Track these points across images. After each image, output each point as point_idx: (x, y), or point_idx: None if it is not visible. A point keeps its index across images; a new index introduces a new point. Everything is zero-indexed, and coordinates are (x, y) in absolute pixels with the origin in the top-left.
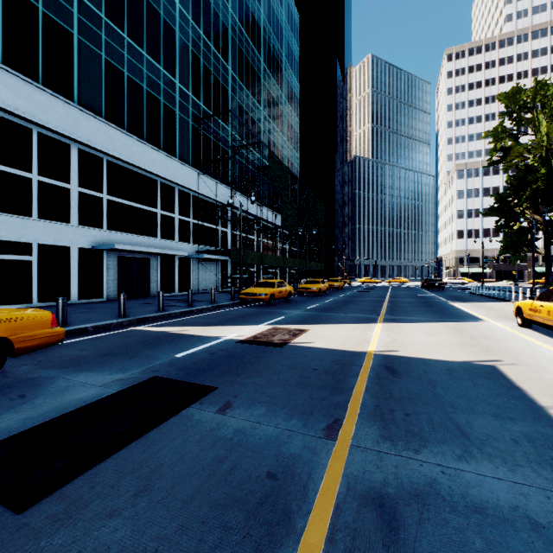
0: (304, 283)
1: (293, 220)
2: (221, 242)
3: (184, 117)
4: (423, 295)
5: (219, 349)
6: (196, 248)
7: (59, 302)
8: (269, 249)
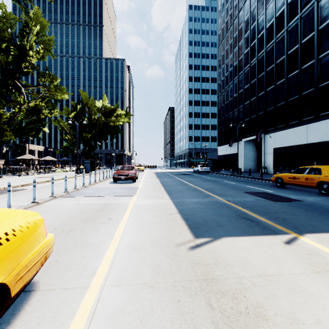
0: None
1: None
2: None
3: None
4: None
5: None
6: None
7: None
8: None
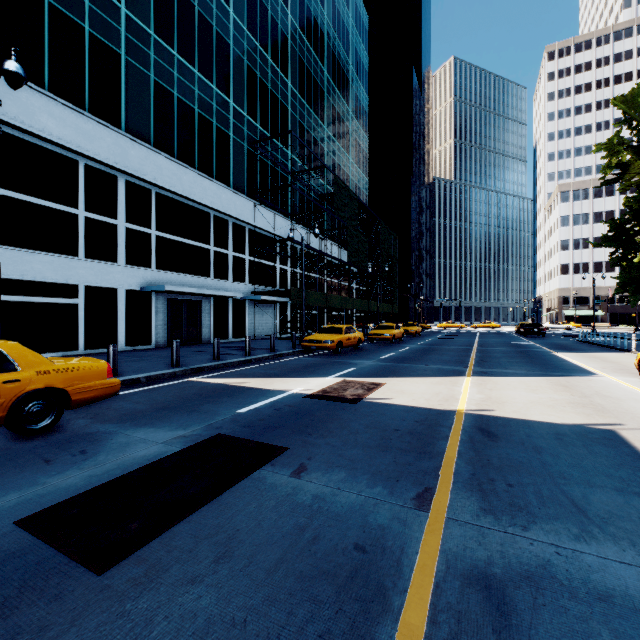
0: (375, 329)
1: (361, 255)
2: (280, 281)
3: (239, 141)
4: (519, 342)
5: (286, 404)
6: (252, 288)
7: (110, 350)
8: (333, 289)
